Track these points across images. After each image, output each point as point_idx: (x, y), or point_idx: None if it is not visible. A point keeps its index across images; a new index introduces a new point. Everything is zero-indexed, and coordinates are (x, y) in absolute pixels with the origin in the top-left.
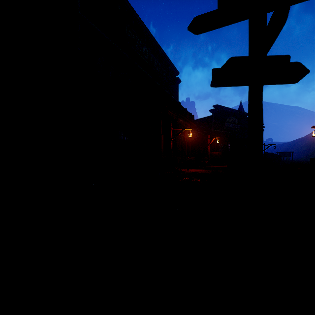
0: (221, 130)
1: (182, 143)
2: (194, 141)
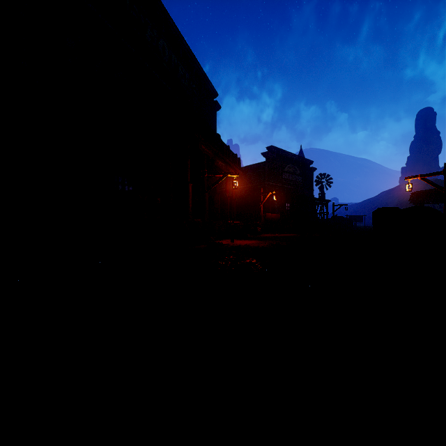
0: (278, 183)
1: (223, 201)
2: (240, 197)
